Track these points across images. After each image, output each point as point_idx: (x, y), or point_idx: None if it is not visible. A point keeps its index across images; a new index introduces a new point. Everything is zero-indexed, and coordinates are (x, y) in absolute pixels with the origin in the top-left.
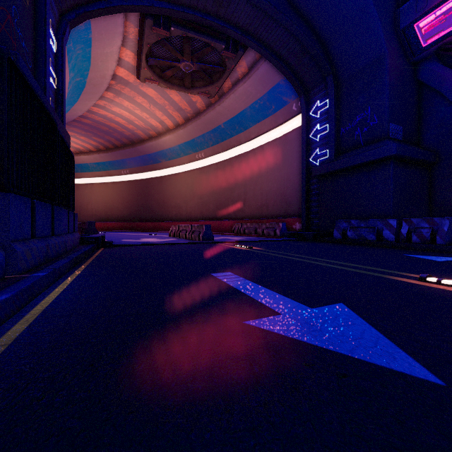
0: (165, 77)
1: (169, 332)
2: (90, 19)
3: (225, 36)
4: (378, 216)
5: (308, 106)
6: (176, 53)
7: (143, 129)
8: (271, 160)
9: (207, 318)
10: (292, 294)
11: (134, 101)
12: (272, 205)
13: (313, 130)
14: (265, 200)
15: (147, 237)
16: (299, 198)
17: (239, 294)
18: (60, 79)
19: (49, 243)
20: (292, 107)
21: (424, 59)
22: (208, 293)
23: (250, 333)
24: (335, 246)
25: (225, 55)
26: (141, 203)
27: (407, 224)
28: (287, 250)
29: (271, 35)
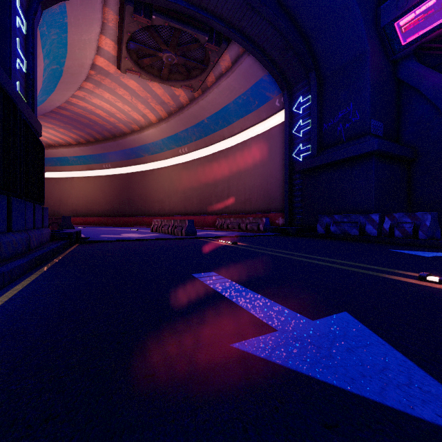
0: (147, 68)
1: (129, 367)
2: (65, 2)
3: (208, 27)
4: (361, 211)
5: (291, 102)
6: (158, 43)
7: (124, 122)
8: (254, 155)
9: (183, 340)
10: (286, 300)
11: (115, 93)
12: (256, 200)
13: (296, 125)
14: (248, 195)
15: (128, 232)
16: (282, 193)
17: (224, 301)
18: (30, 63)
19: (3, 240)
20: (275, 103)
21: (403, 58)
22: (187, 300)
23: (240, 365)
24: (319, 241)
25: (209, 47)
26: (123, 198)
27: (390, 219)
28: (272, 245)
29: (255, 29)
